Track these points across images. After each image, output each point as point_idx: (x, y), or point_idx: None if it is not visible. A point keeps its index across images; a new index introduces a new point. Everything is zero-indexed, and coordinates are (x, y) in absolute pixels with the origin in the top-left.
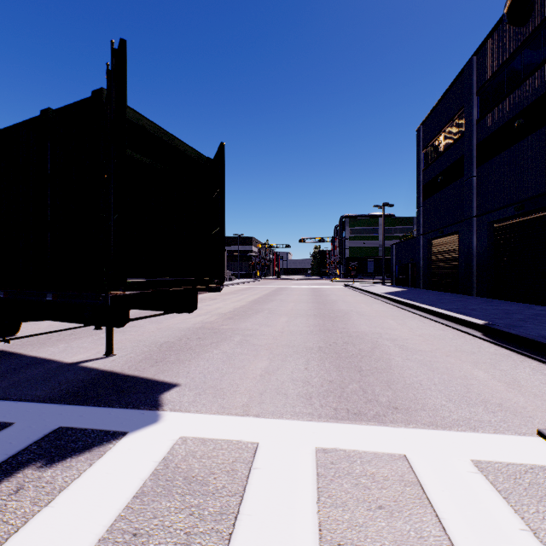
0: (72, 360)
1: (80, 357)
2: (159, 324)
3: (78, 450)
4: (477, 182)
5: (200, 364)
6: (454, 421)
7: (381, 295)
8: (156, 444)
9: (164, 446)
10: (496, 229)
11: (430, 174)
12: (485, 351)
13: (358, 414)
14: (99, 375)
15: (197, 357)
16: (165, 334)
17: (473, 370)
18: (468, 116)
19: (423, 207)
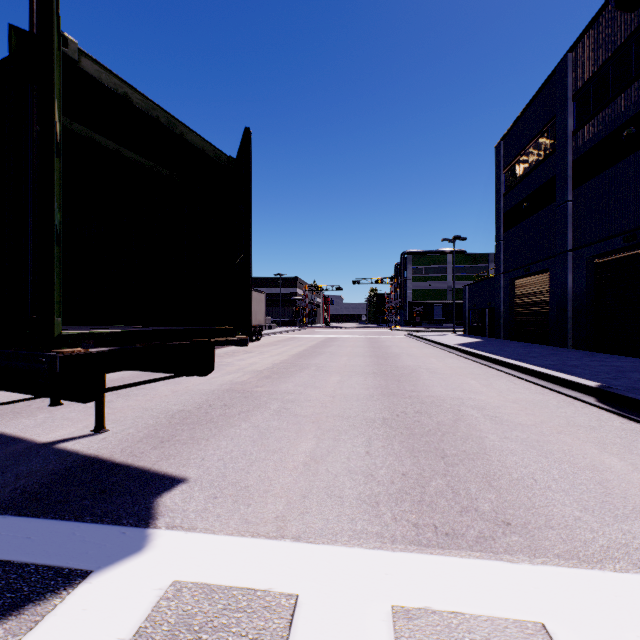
0: (48, 438)
1: (60, 434)
2: (175, 385)
3: (1, 610)
4: (573, 207)
5: (221, 445)
6: (603, 549)
7: (454, 347)
8: (131, 597)
9: (143, 603)
10: (597, 265)
11: (512, 200)
12: (607, 424)
13: (452, 535)
14: (77, 464)
15: (218, 433)
16: (181, 400)
17: (602, 456)
18: (562, 127)
19: (504, 240)
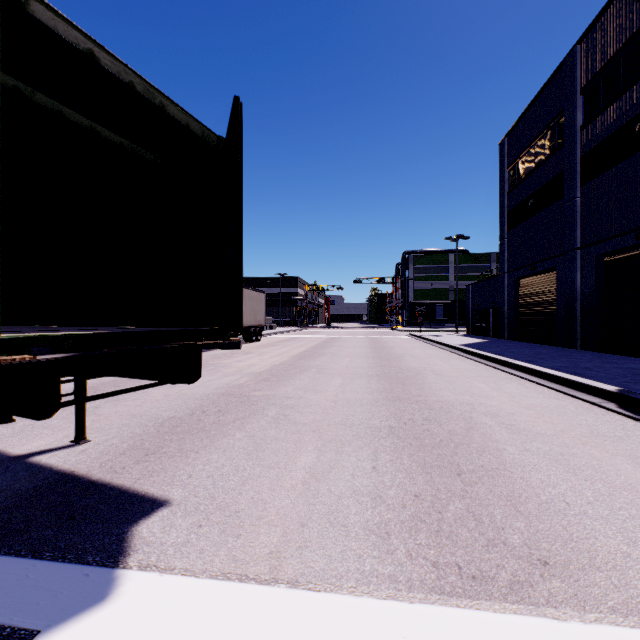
0: (22, 450)
1: (36, 445)
2: (169, 389)
3: None
4: (581, 204)
5: (212, 459)
6: None
7: (459, 348)
8: None
9: None
10: (607, 263)
11: (517, 197)
12: (635, 434)
13: (480, 579)
14: (48, 481)
15: (210, 444)
16: (173, 405)
17: (637, 473)
18: (570, 121)
19: (508, 239)
